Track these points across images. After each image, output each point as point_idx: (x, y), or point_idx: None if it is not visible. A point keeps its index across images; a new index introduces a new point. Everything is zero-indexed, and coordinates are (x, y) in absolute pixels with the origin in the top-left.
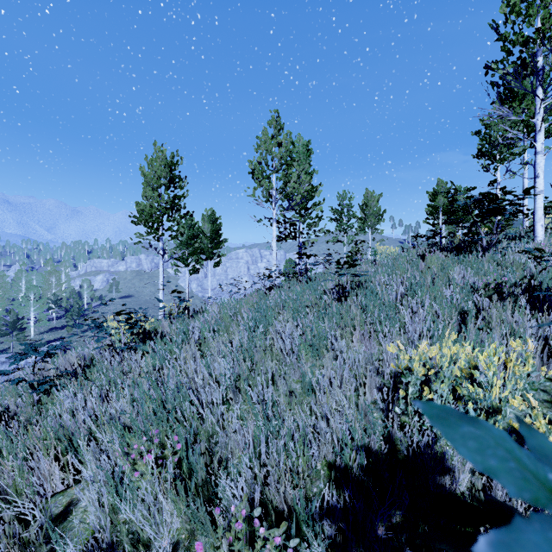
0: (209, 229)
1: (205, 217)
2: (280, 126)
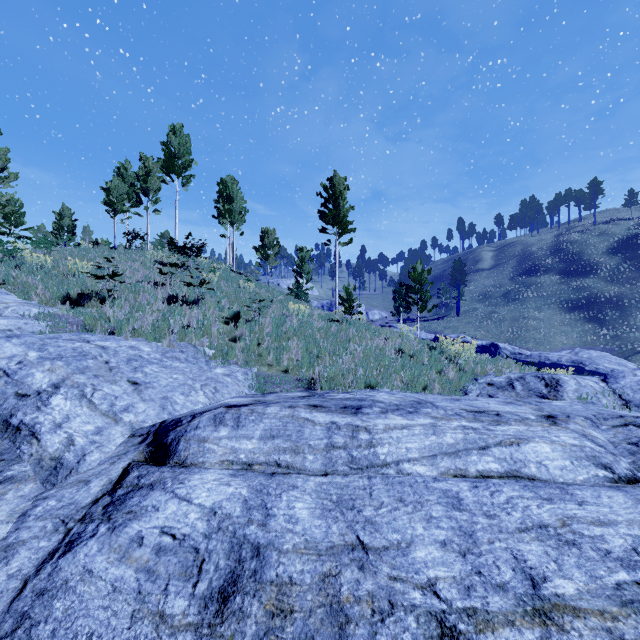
0: None
1: None
2: None
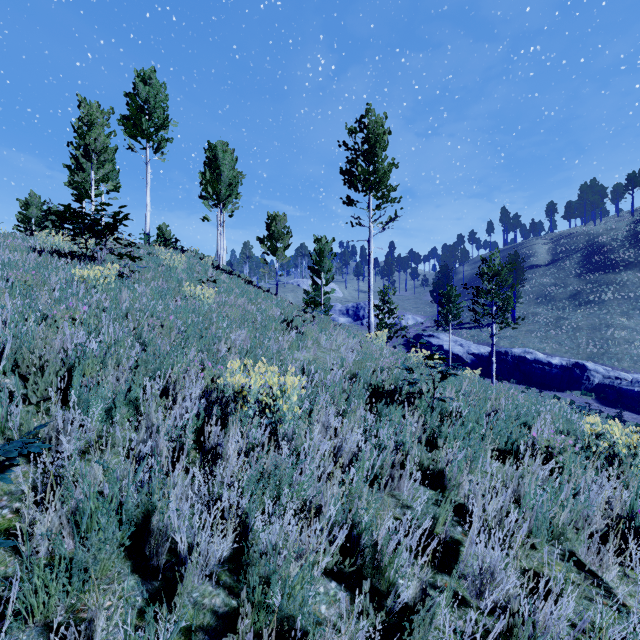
0: None
1: None
2: None
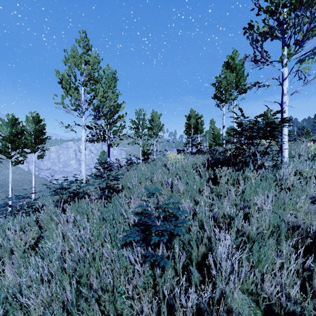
0: (32, 128)
1: (29, 118)
2: (88, 47)
